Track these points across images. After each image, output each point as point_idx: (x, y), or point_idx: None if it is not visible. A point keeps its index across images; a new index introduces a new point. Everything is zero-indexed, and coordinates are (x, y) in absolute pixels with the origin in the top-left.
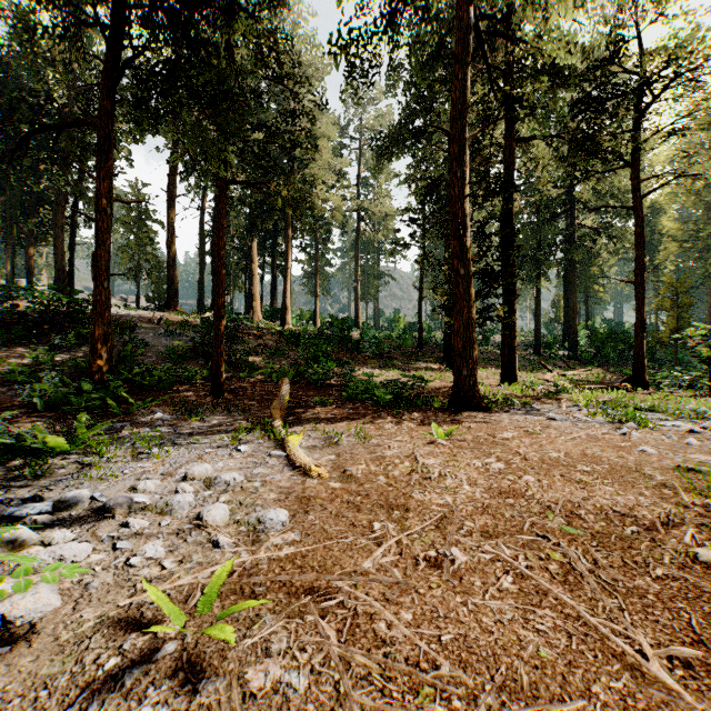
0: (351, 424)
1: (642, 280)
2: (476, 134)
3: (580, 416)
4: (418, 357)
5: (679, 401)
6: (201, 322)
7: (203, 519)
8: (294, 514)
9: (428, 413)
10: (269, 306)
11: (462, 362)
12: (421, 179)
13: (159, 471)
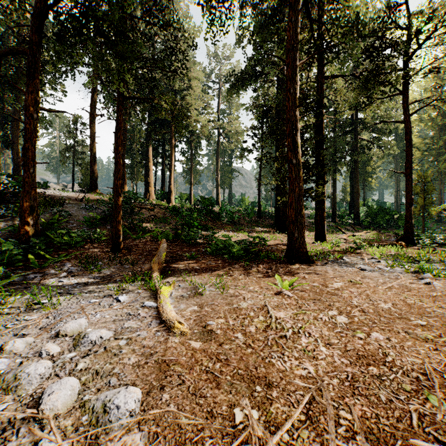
0: (213, 276)
1: (411, 171)
2: (303, 62)
3: (381, 266)
4: (258, 223)
5: None
6: (109, 199)
7: (39, 408)
8: (149, 390)
9: (270, 265)
10: (160, 190)
11: (294, 227)
12: (260, 106)
13: (40, 325)
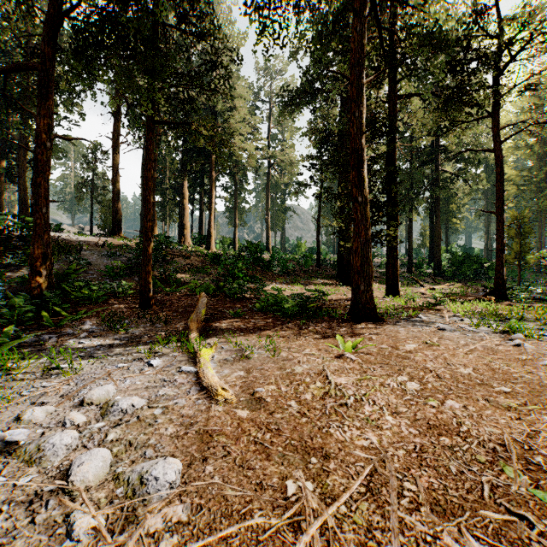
0: (262, 336)
1: (502, 211)
2: (371, 79)
3: (464, 326)
4: (317, 274)
5: (544, 312)
6: (136, 245)
7: (69, 479)
8: (190, 462)
9: (330, 324)
10: (197, 233)
11: (360, 278)
12: (319, 131)
13: (61, 392)
